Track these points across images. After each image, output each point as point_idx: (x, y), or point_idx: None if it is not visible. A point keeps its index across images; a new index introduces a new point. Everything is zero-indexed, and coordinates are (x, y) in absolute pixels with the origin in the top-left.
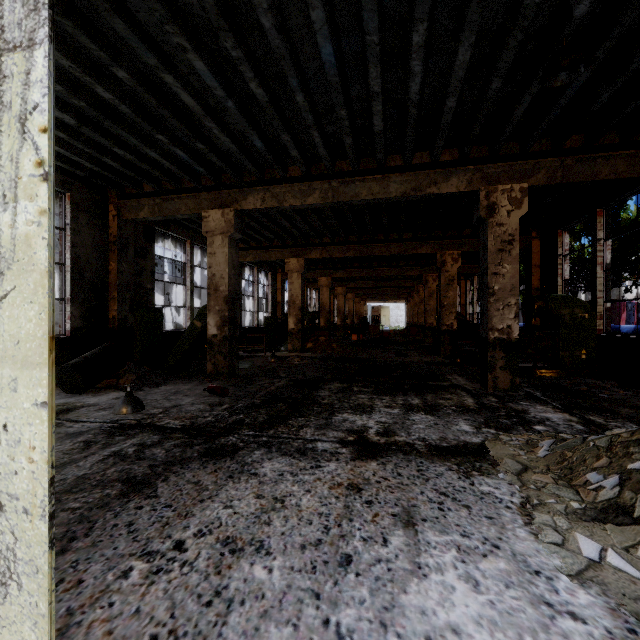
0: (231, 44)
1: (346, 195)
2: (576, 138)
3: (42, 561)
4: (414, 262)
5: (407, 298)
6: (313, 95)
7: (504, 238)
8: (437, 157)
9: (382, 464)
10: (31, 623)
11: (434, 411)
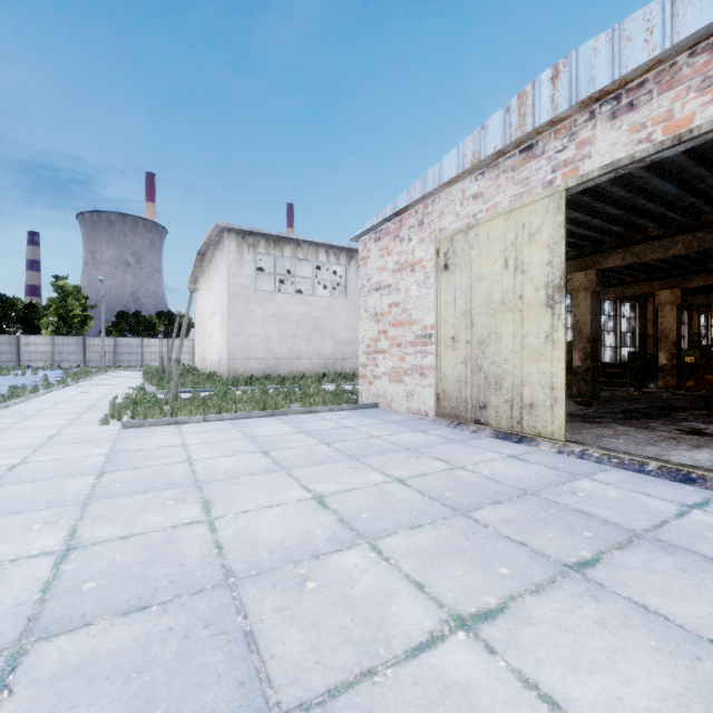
0: (597, 204)
1: None
2: None
3: (564, 398)
4: None
5: None
6: (663, 197)
7: None
8: None
9: (701, 437)
10: (561, 410)
11: None
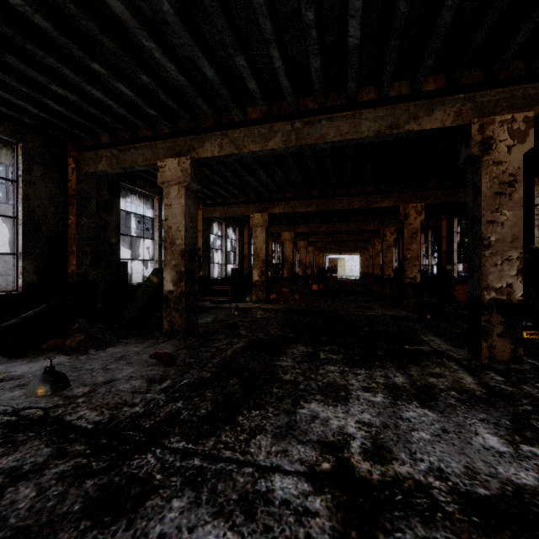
0: None
1: (311, 137)
2: None
3: None
4: (372, 217)
5: (362, 251)
6: None
7: (503, 179)
8: (419, 85)
9: None
10: None
11: (431, 400)
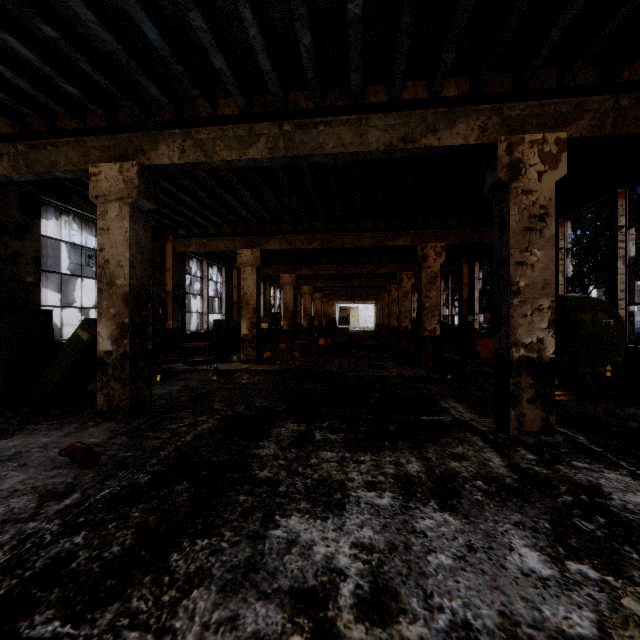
0: None
1: (305, 146)
2: (638, 66)
3: None
4: (387, 258)
5: (377, 298)
6: None
7: (533, 211)
8: (439, 88)
9: None
10: None
11: (452, 497)
